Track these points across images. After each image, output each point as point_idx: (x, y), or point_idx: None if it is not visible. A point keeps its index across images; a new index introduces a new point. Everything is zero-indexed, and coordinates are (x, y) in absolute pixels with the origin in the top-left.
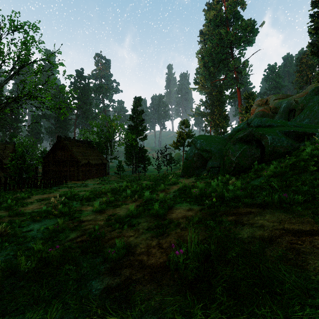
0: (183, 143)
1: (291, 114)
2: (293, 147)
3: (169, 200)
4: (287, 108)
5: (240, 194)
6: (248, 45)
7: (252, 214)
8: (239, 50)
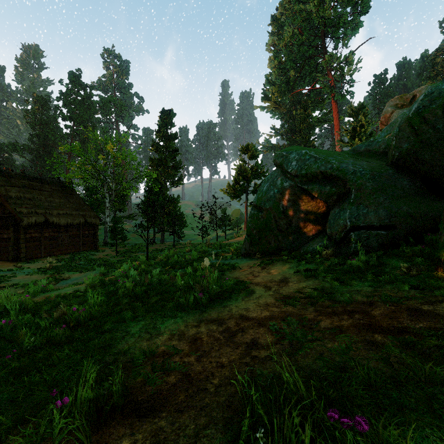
0: (246, 188)
1: None
2: None
3: None
4: None
5: None
6: (352, 30)
7: None
8: (336, 41)
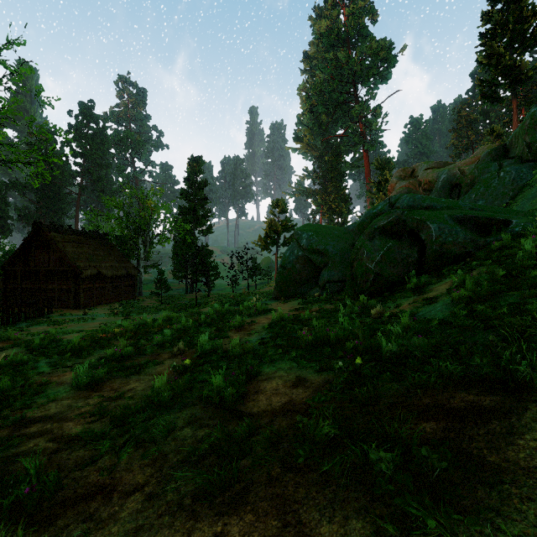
0: (277, 240)
1: (454, 192)
2: (476, 244)
3: (250, 354)
4: (449, 183)
5: (420, 346)
6: (382, 81)
7: (494, 420)
8: (368, 88)
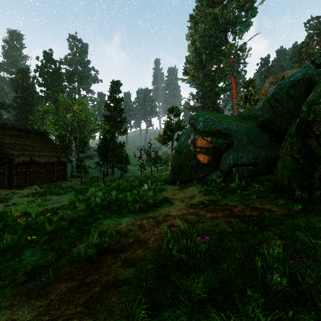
0: (172, 137)
1: None
2: None
3: None
4: None
5: None
6: (245, 28)
7: None
8: (234, 35)
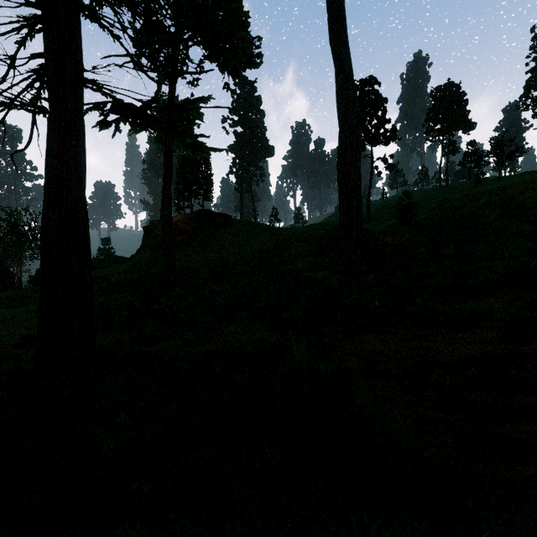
0: None
1: None
2: None
3: None
4: None
5: None
6: None
7: None
8: None
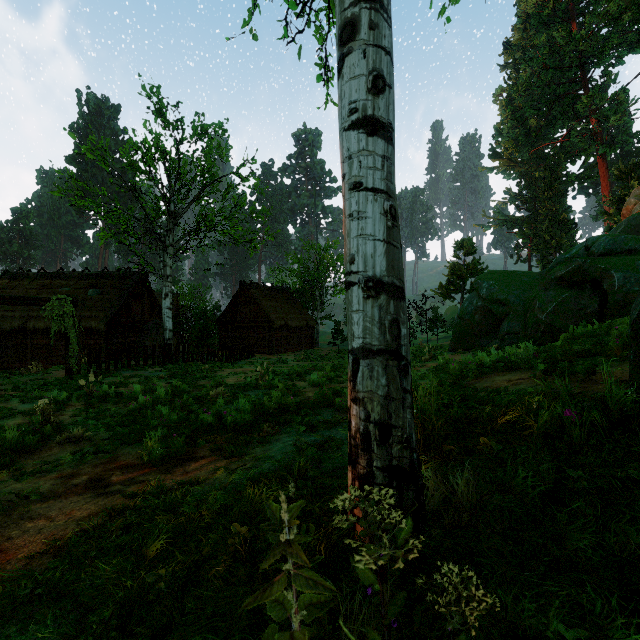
0: (461, 287)
1: None
2: None
3: None
4: None
5: (503, 361)
6: (630, 51)
7: (496, 376)
8: (605, 66)
